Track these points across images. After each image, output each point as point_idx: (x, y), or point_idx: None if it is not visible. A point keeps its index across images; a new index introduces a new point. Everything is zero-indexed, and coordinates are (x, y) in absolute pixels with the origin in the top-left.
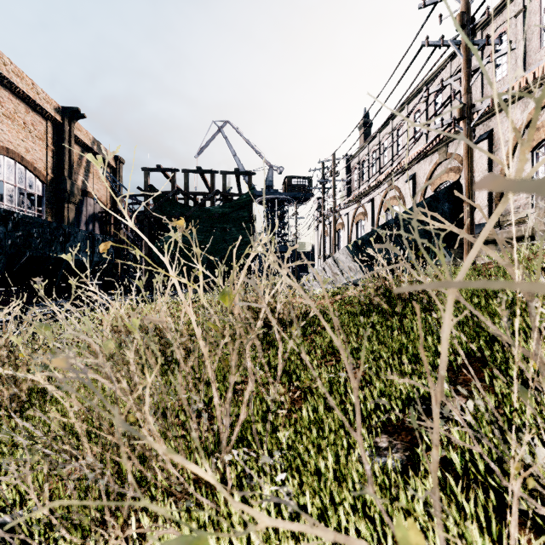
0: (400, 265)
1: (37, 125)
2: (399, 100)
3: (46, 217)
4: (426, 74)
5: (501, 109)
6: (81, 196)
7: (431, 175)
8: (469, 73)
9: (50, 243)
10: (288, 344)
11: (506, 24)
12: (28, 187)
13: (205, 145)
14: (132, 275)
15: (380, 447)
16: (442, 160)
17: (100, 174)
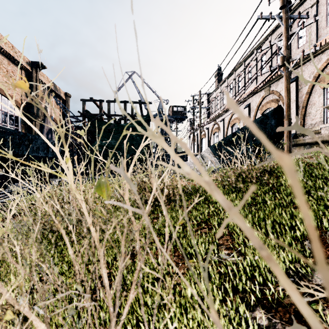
0: (314, 150)
1: (15, 72)
2: (242, 56)
3: (21, 130)
4: (258, 39)
5: (304, 62)
6: (43, 117)
7: (260, 104)
8: (288, 36)
9: (19, 145)
10: (172, 214)
11: (305, 12)
12: (9, 111)
13: (121, 86)
14: (75, 166)
15: (260, 325)
16: (267, 95)
17: (55, 104)
